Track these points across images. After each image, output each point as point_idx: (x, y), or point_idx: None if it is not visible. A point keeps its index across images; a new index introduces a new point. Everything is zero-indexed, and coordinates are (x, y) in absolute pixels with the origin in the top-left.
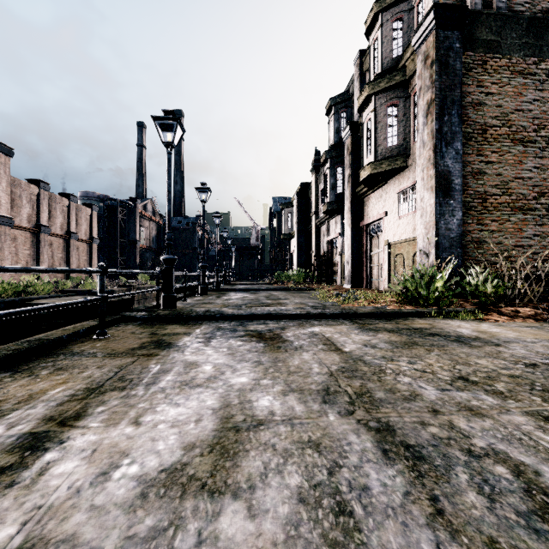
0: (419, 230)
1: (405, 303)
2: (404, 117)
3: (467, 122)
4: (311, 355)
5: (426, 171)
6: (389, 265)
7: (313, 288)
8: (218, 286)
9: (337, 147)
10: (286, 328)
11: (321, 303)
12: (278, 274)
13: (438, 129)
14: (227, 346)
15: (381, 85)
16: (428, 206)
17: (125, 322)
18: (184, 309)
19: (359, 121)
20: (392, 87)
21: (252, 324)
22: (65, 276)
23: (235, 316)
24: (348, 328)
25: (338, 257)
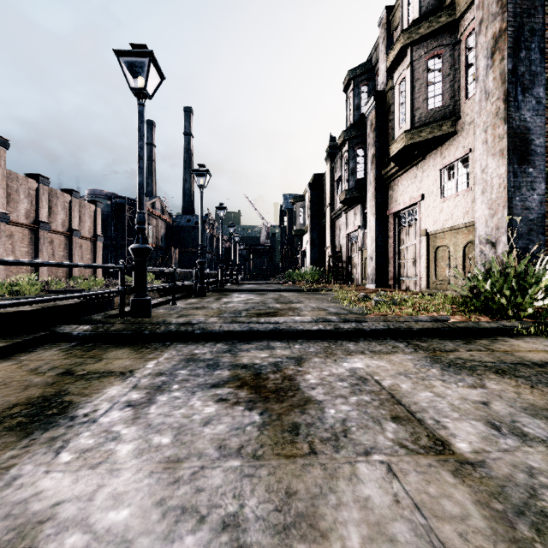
0: (478, 211)
1: (475, 311)
2: (451, 70)
3: (545, 64)
4: (385, 479)
5: (492, 130)
6: (426, 260)
7: (329, 288)
8: (222, 286)
9: (357, 126)
10: (304, 359)
11: (345, 308)
12: (289, 272)
13: (512, 70)
14: (177, 425)
15: (420, 31)
16: (495, 177)
17: (53, 343)
18: (154, 319)
19: (386, 90)
20: (435, 32)
21: (248, 349)
22: (67, 275)
23: (224, 332)
24: (413, 360)
25: (357, 253)
